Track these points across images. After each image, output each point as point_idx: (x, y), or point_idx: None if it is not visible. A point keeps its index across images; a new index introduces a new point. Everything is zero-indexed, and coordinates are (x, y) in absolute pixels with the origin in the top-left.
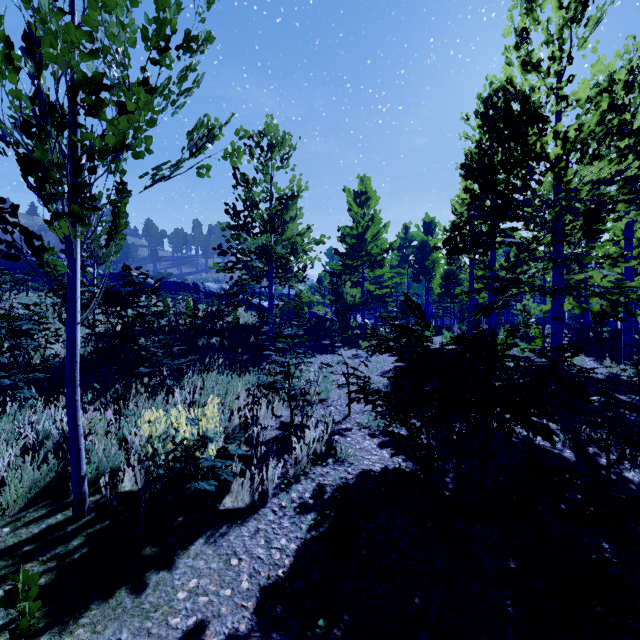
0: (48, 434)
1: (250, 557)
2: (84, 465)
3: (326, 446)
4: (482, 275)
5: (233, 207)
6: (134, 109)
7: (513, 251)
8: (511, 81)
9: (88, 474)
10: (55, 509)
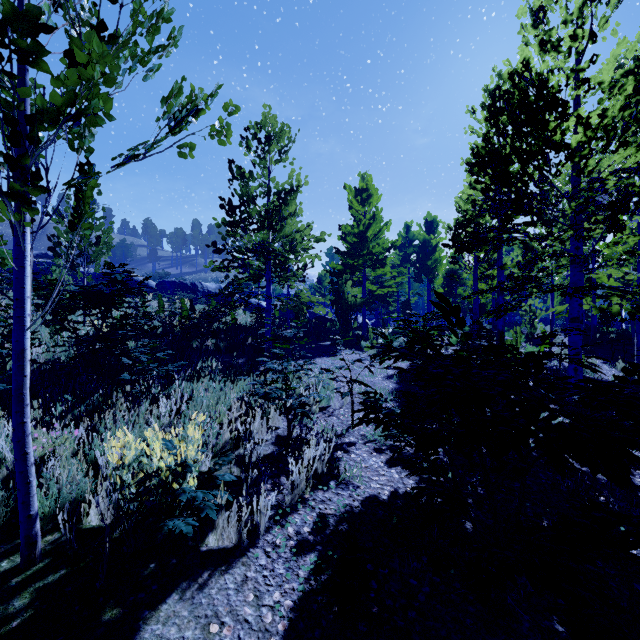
0: (4, 457)
1: (235, 620)
2: (35, 501)
3: (328, 464)
4: (486, 275)
5: (228, 202)
6: (86, 59)
7: (520, 249)
8: (528, 63)
9: (45, 508)
10: (1, 553)
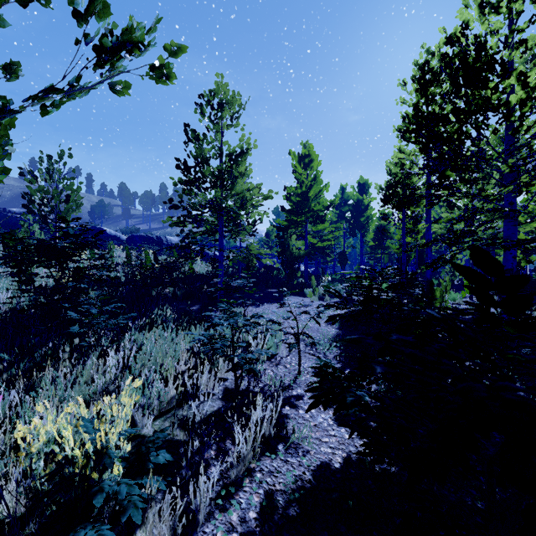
0: None
1: None
2: None
3: (275, 423)
4: (411, 229)
5: (184, 162)
6: None
7: (444, 207)
8: (467, 25)
9: None
10: None
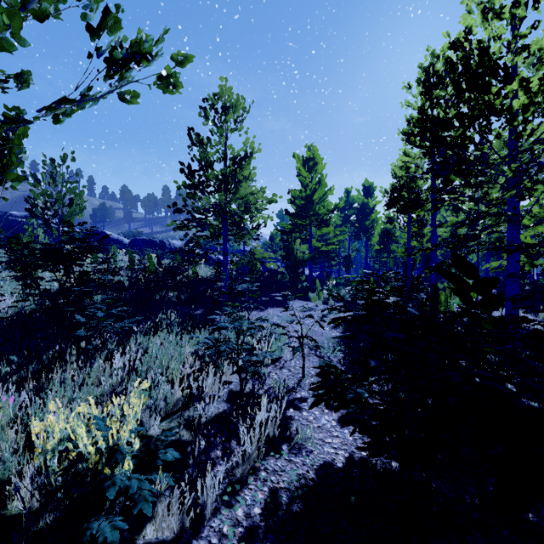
0: None
1: None
2: None
3: (280, 424)
4: (417, 233)
5: (188, 166)
6: None
7: (449, 211)
8: (470, 31)
9: None
10: None
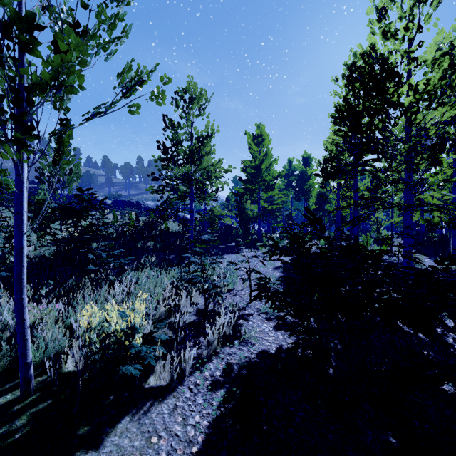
0: (7, 323)
1: (168, 434)
2: (30, 353)
3: (233, 329)
4: (345, 196)
5: (163, 144)
6: (66, 48)
7: (369, 178)
8: (374, 47)
9: (36, 358)
10: (6, 389)
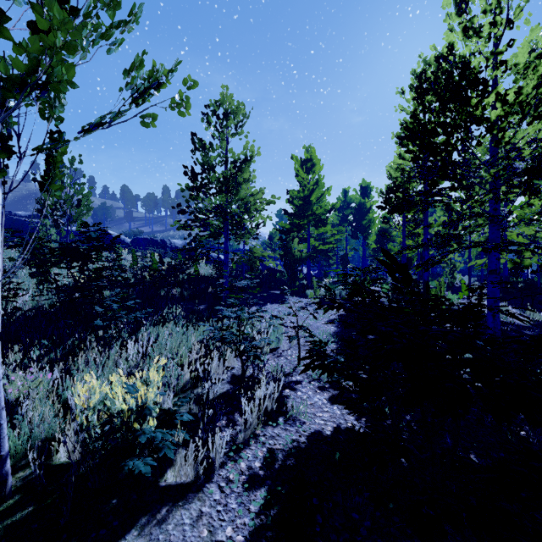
0: None
1: None
2: (6, 442)
3: (277, 402)
4: (412, 232)
5: (191, 169)
6: (47, 28)
7: (442, 211)
8: (452, 47)
9: (17, 446)
10: None
